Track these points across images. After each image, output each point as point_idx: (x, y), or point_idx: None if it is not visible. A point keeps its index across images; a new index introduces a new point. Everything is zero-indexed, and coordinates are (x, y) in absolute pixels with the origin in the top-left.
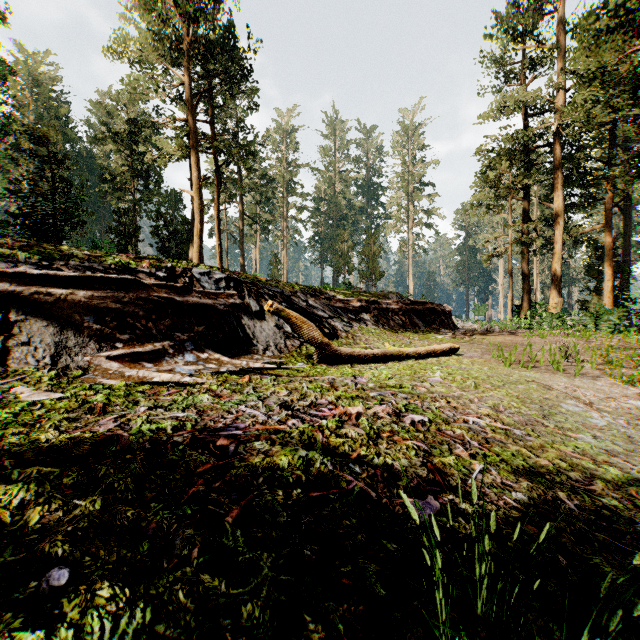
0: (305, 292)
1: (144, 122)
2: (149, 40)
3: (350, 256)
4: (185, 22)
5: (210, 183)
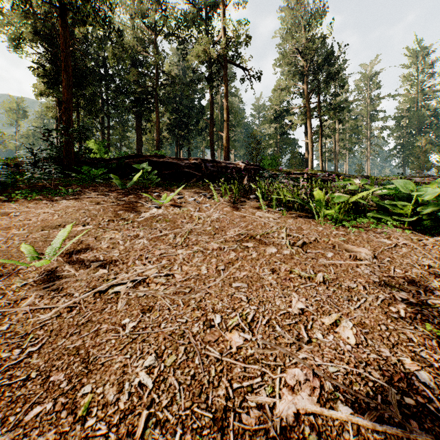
0: (363, 177)
1: (282, 110)
2: (289, 78)
3: (427, 157)
4: (304, 60)
5: (316, 132)
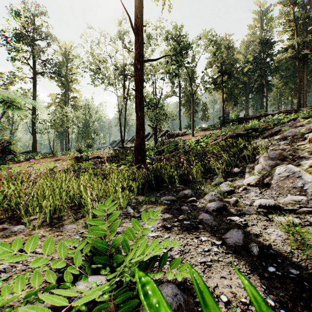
0: None
1: None
2: None
3: None
4: None
5: None
